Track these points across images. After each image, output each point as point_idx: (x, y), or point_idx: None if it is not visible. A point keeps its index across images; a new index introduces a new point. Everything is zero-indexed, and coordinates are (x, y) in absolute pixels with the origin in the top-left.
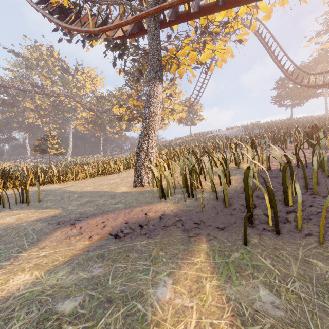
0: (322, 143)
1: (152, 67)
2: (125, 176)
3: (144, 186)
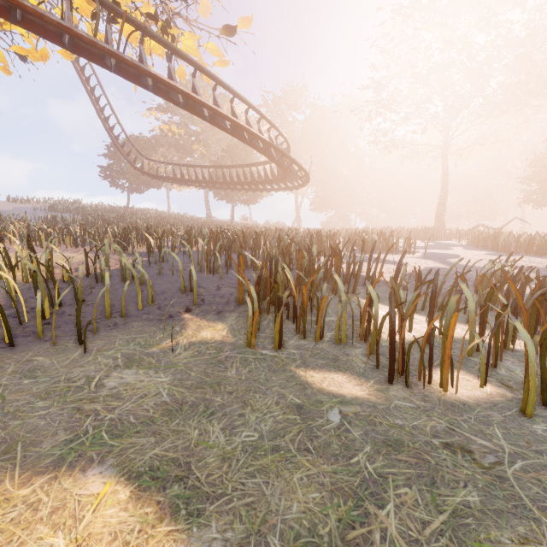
0: (107, 250)
1: None
2: None
3: None
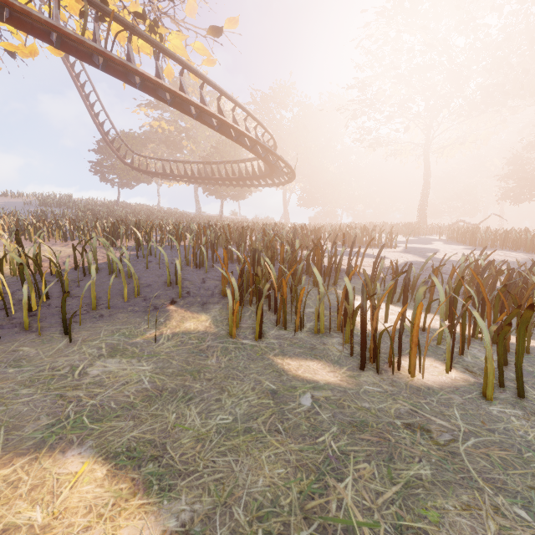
0: (94, 244)
1: None
2: None
3: None
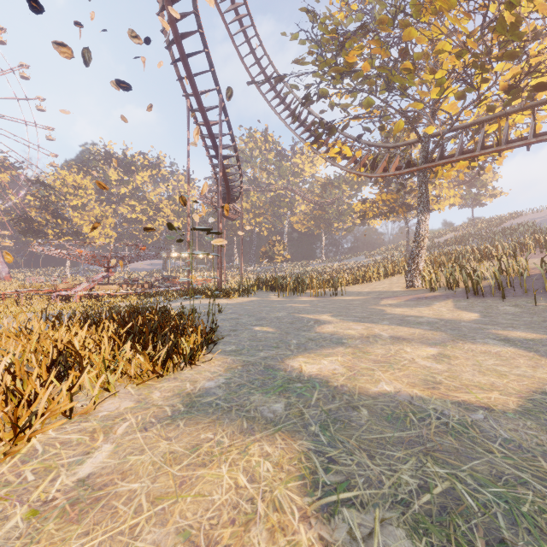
0: None
1: (421, 203)
2: (389, 283)
3: (415, 288)
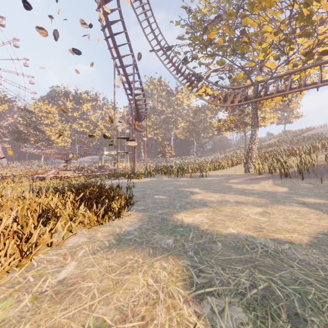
0: None
1: (253, 122)
2: (234, 170)
3: (250, 172)
